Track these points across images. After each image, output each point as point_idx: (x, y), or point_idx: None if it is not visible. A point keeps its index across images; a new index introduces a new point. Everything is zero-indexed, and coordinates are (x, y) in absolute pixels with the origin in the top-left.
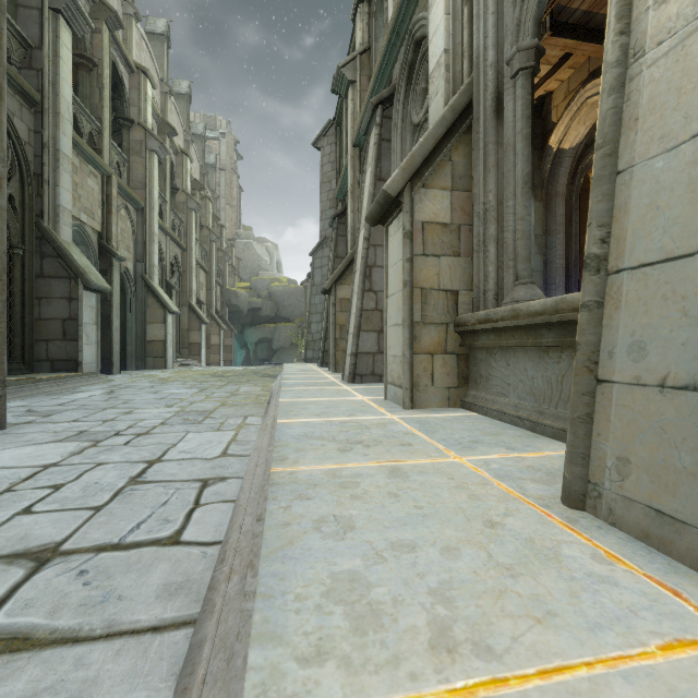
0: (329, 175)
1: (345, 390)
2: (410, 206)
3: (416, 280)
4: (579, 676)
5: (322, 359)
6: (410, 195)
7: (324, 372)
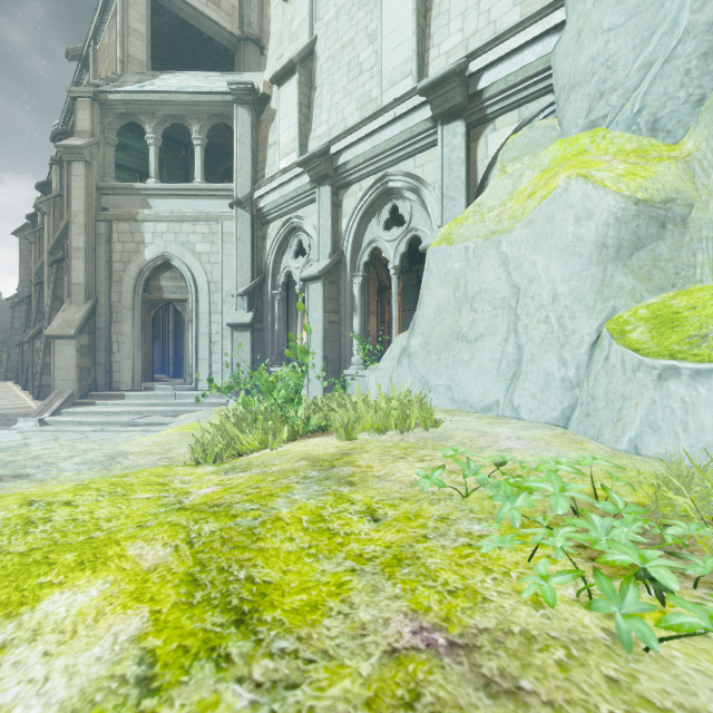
0: (28, 258)
1: (17, 393)
2: (33, 345)
3: (35, 363)
4: (13, 403)
5: (17, 379)
6: (33, 342)
7: (15, 387)
